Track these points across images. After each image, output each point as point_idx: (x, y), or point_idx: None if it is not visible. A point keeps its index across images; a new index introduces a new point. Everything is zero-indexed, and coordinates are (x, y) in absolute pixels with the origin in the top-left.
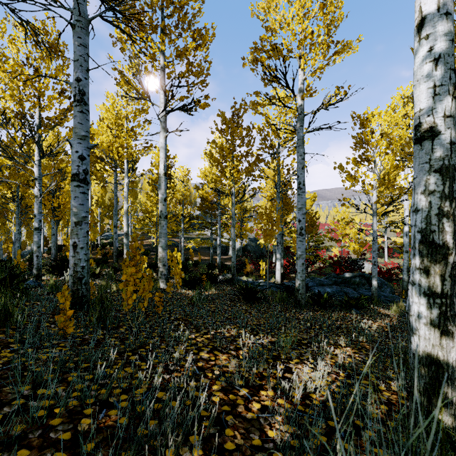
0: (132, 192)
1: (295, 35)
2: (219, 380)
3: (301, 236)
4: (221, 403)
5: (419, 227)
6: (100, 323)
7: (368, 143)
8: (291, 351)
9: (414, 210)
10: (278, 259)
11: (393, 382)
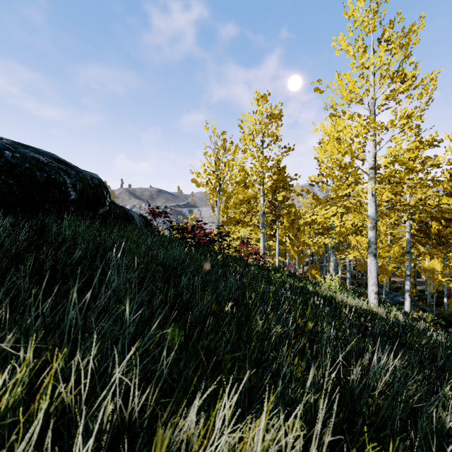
0: None
1: None
2: None
3: None
4: None
5: None
6: None
7: None
8: None
9: None
10: None
11: None
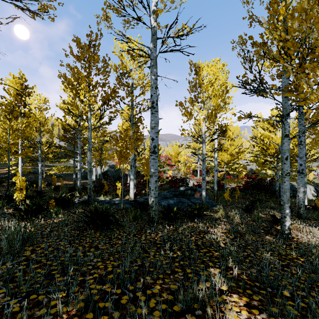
0: None
1: None
2: None
3: (154, 154)
4: None
5: None
6: None
7: (201, 85)
8: None
9: None
10: (132, 180)
11: None
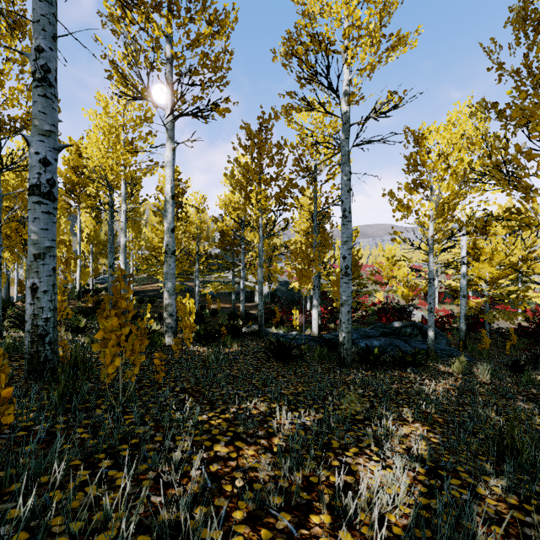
0: (134, 225)
1: (340, 19)
2: (244, 499)
3: (346, 277)
4: None
5: None
6: (62, 405)
7: (424, 165)
8: (344, 434)
9: None
10: (315, 306)
11: (492, 479)
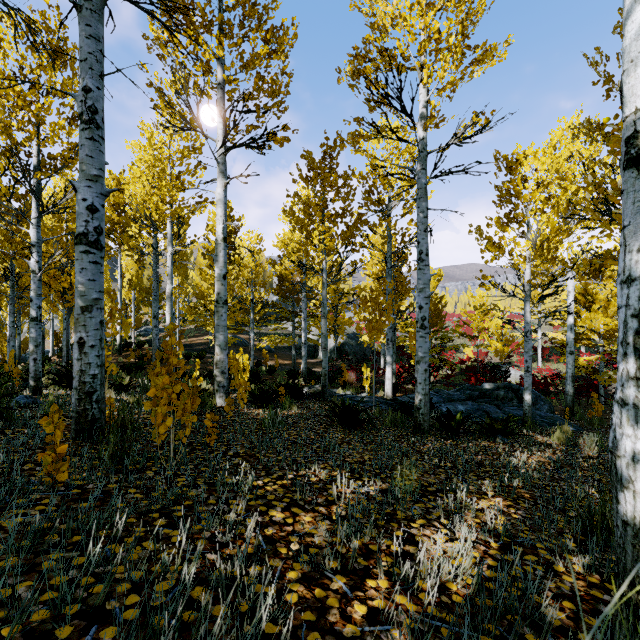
0: (180, 269)
1: (415, 33)
2: (299, 561)
3: (422, 330)
4: (300, 606)
5: (635, 308)
6: (113, 464)
7: (519, 196)
8: (412, 505)
9: (624, 280)
10: (389, 364)
11: (575, 558)
